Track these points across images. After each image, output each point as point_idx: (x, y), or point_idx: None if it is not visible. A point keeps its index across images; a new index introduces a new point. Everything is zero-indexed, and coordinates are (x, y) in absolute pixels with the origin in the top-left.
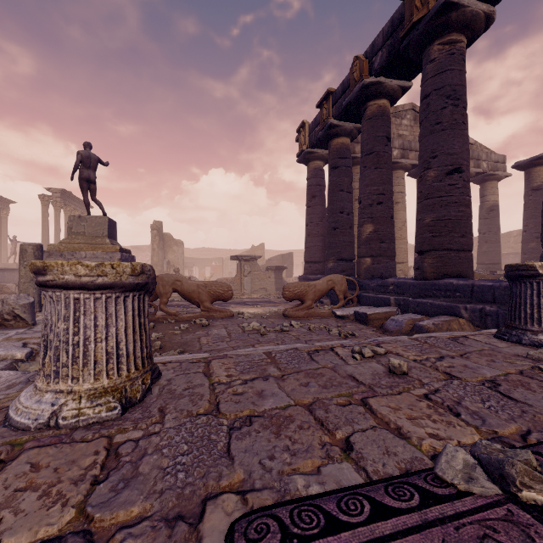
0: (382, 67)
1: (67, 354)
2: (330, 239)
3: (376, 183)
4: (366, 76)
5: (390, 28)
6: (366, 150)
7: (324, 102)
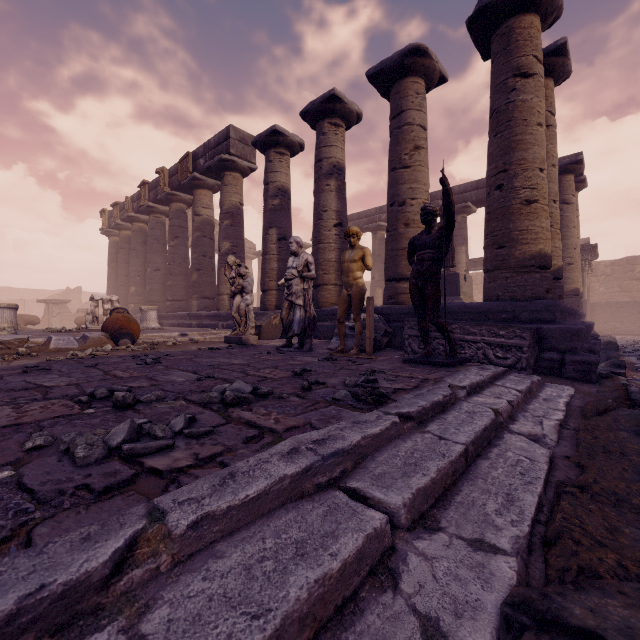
0: (136, 211)
1: (2, 320)
2: (119, 292)
3: (137, 266)
4: (130, 211)
5: (138, 196)
6: (132, 247)
7: (115, 206)
